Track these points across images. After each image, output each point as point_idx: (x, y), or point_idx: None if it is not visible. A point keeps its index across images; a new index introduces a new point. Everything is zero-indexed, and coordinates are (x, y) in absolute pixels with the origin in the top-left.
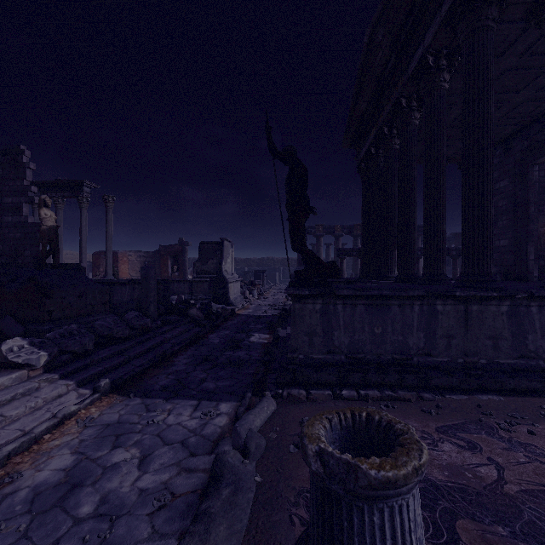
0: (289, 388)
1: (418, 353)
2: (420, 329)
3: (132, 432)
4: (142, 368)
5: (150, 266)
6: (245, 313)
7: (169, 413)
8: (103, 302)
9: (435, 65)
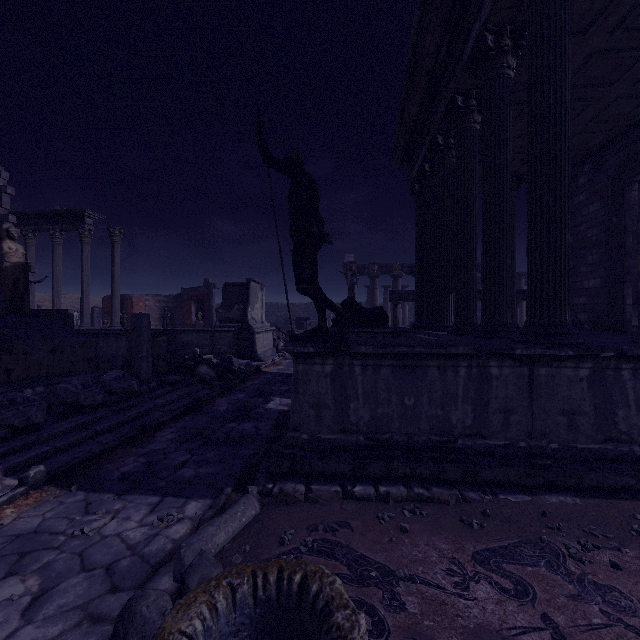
0: (283, 482)
1: (464, 434)
2: (467, 401)
3: (47, 547)
4: (105, 447)
5: (143, 314)
6: (274, 371)
7: (113, 516)
8: (87, 358)
9: (496, 46)
